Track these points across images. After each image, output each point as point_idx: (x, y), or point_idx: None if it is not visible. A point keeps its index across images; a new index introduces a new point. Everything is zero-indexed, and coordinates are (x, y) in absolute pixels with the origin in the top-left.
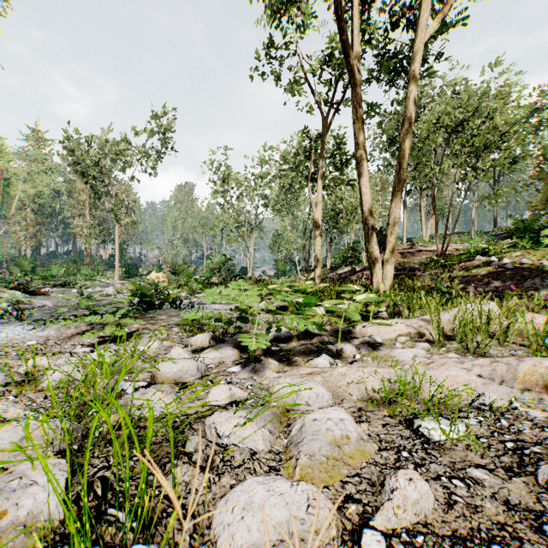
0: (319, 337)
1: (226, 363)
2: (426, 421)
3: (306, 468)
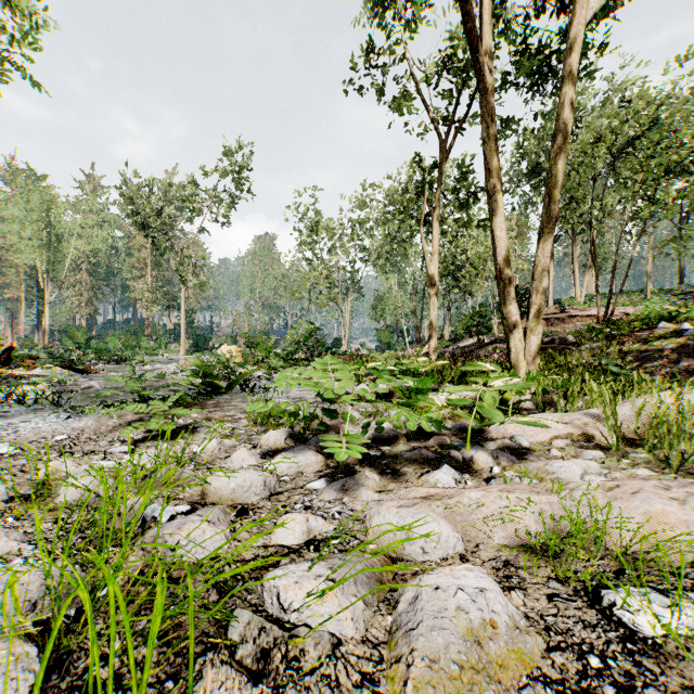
0: (438, 438)
1: (306, 474)
2: (624, 596)
3: (423, 686)
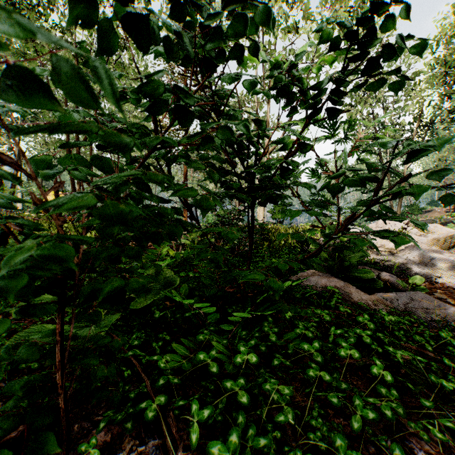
0: None
1: None
2: None
3: None
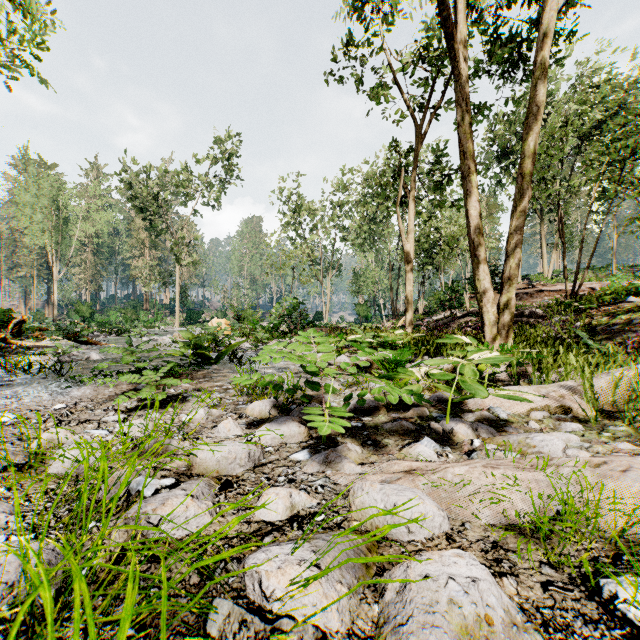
0: (417, 409)
1: (289, 445)
2: (625, 586)
3: None
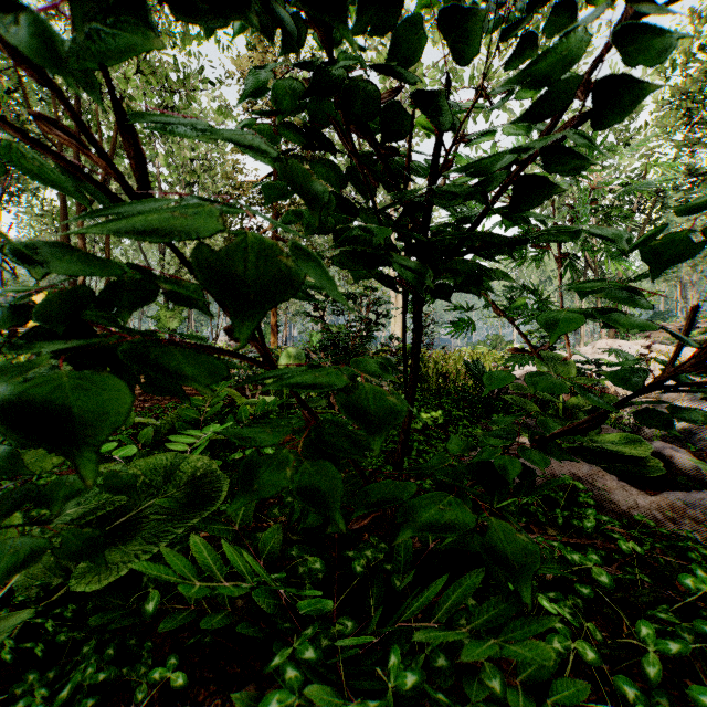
0: None
1: None
2: None
3: None
